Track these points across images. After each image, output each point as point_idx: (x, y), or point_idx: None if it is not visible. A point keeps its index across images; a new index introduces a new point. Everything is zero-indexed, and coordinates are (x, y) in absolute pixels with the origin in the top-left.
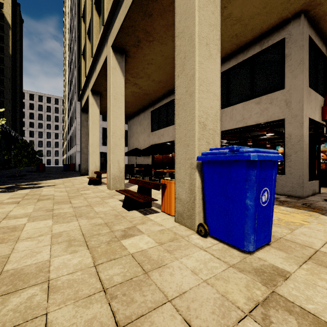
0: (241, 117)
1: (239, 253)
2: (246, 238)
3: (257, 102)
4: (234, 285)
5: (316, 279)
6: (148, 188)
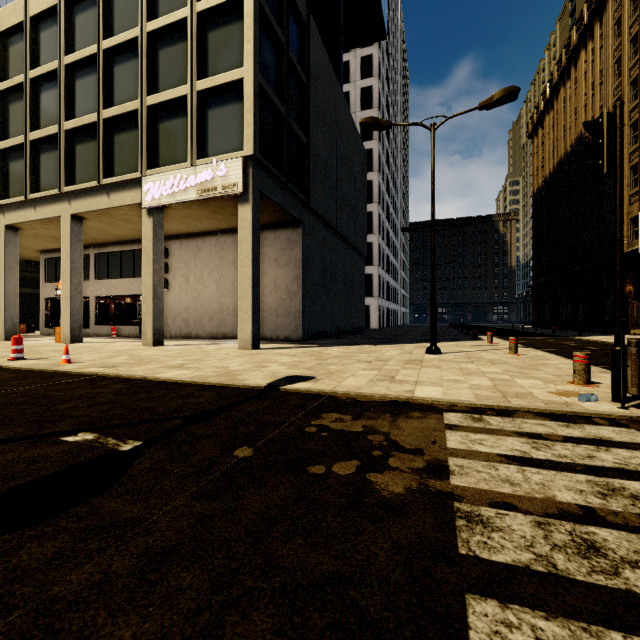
0: None
1: None
2: None
3: None
4: None
5: None
6: (28, 327)
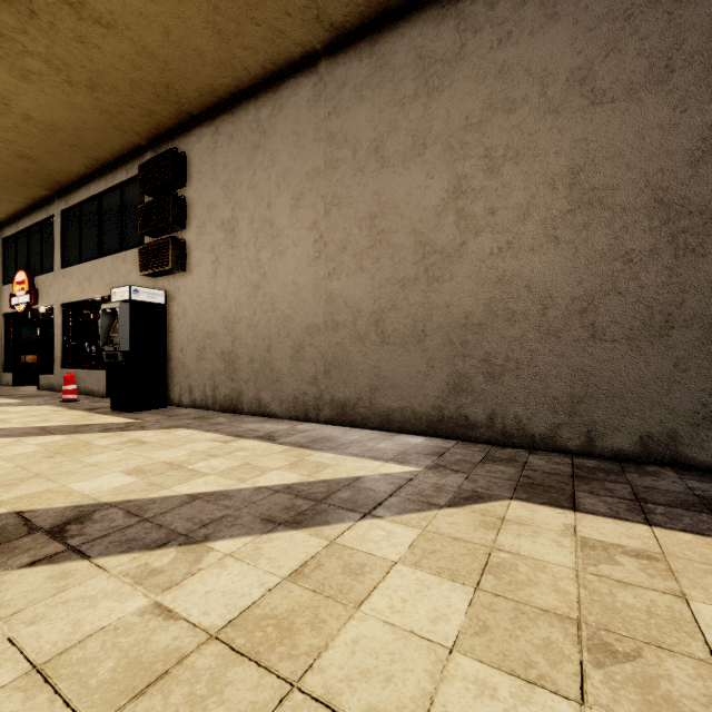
0: None
1: None
2: None
3: None
4: None
5: None
6: None
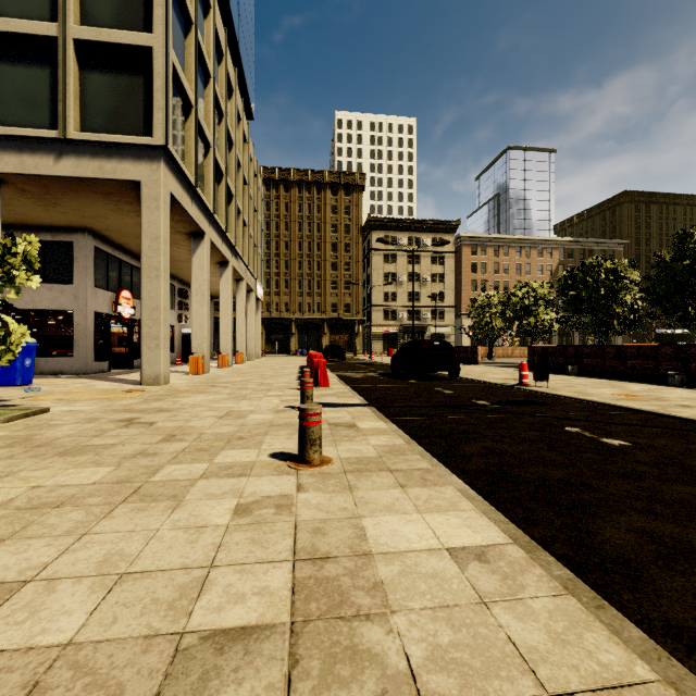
0: (31, 299)
1: (13, 388)
2: (17, 380)
3: (49, 288)
4: (9, 390)
5: (45, 387)
6: None
